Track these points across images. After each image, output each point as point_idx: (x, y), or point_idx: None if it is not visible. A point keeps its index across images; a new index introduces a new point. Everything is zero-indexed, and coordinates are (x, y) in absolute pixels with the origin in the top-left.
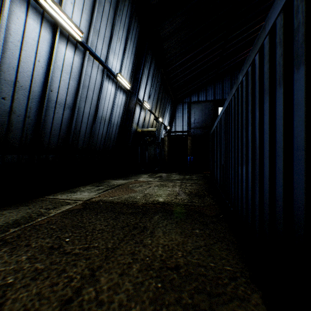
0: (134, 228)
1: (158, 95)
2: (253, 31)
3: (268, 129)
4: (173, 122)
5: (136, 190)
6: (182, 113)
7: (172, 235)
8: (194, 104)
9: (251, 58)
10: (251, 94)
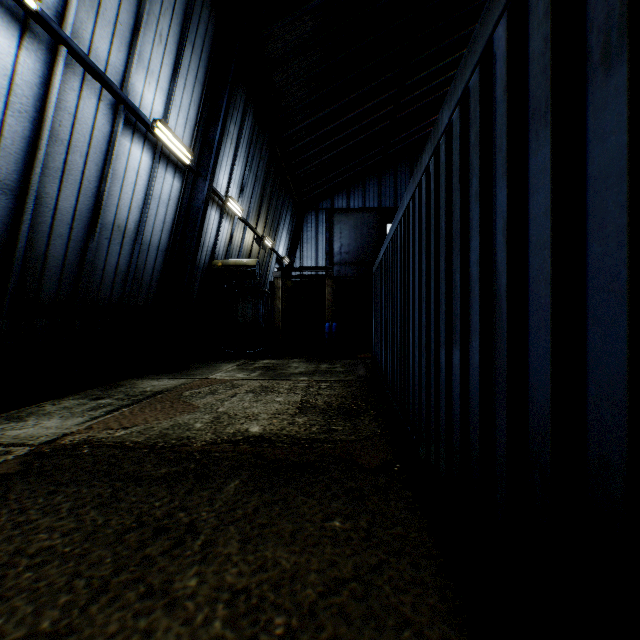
0: (158, 531)
1: (263, 187)
2: (453, 76)
3: (549, 232)
4: (297, 250)
5: (199, 404)
6: (316, 232)
7: (266, 549)
8: (340, 214)
9: (481, 41)
10: (481, 146)
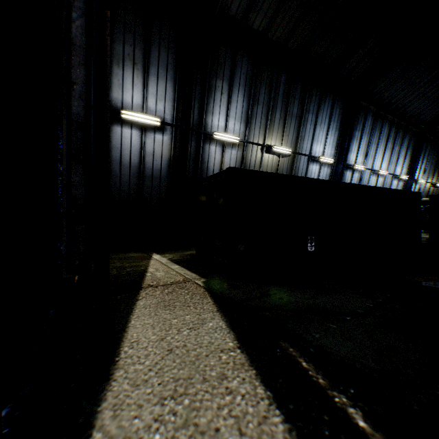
0: None
1: (435, 163)
2: None
3: None
4: None
5: None
6: None
7: None
8: None
9: None
10: None
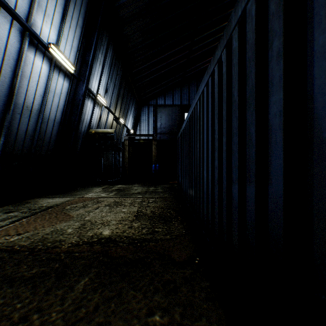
0: None
1: (119, 91)
2: (218, 37)
3: None
4: (138, 126)
5: (74, 215)
6: (148, 116)
7: None
8: (161, 107)
9: None
10: (285, 8)
